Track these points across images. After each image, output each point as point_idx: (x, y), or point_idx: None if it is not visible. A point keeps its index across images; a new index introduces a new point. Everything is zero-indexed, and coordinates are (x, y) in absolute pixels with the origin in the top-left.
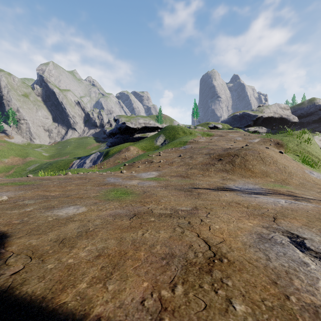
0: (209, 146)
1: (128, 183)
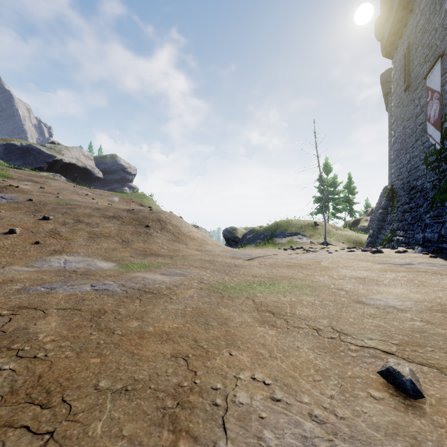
0: (72, 201)
1: (169, 280)
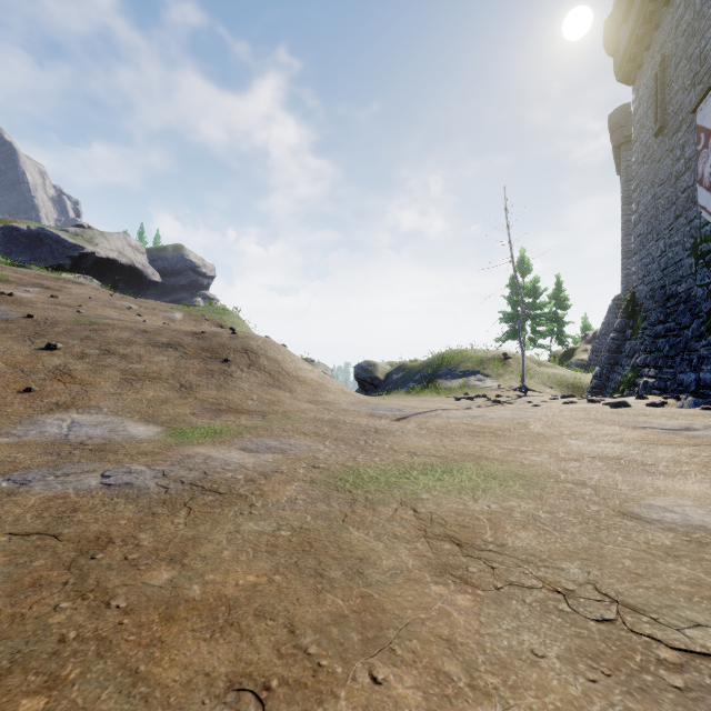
0: (101, 319)
1: (254, 462)
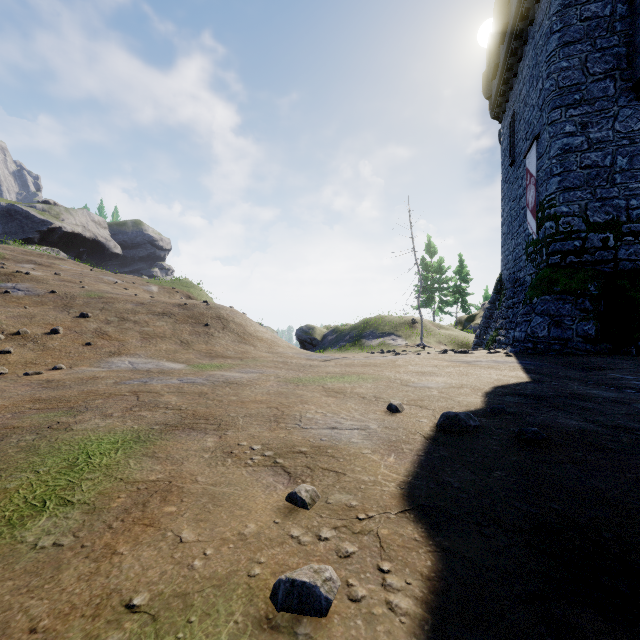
0: (104, 293)
1: (248, 376)
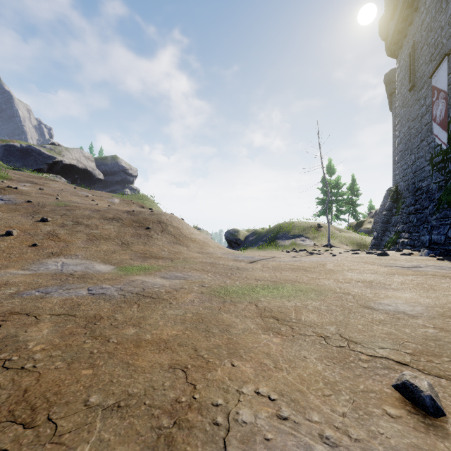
0: (71, 203)
1: (169, 284)
